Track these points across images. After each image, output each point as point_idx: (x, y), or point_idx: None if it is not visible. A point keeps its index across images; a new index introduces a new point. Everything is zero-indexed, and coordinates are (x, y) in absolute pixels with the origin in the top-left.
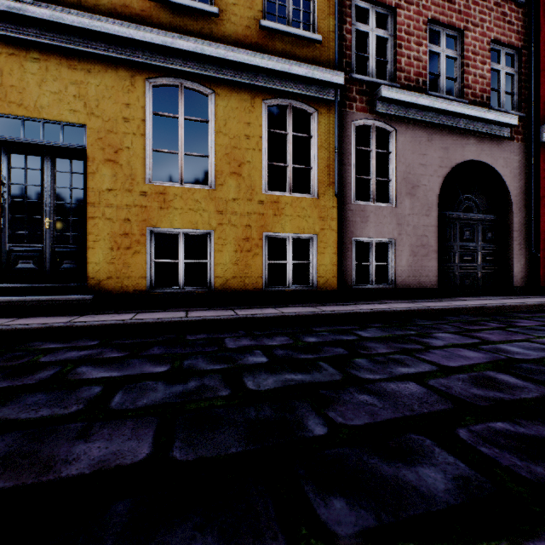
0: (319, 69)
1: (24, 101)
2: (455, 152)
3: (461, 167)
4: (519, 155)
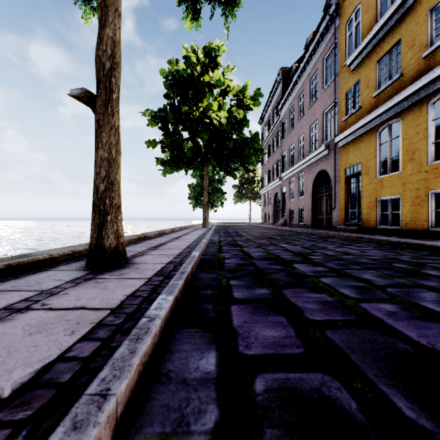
0: None
1: (349, 162)
2: None
3: None
4: None
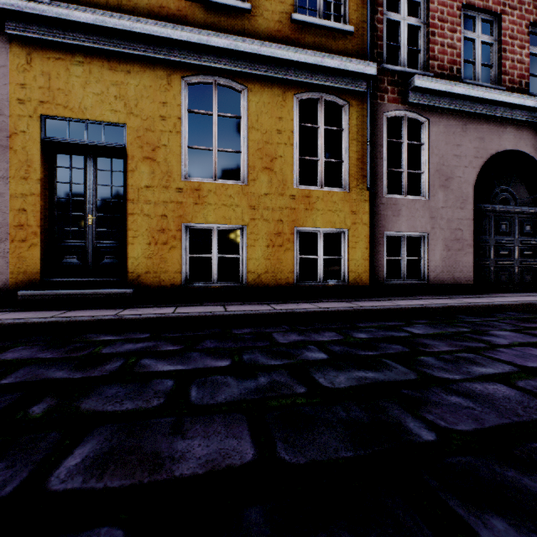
0: (352, 60)
1: (69, 103)
2: (491, 141)
3: (496, 157)
4: None
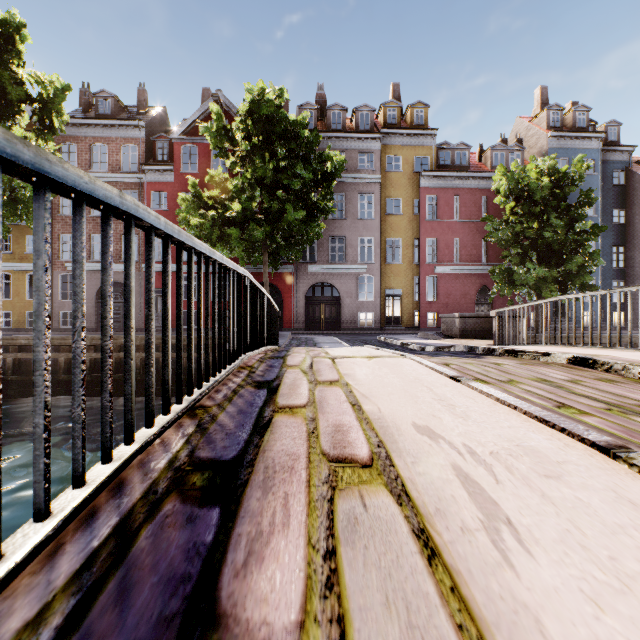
0: None
1: None
2: None
3: (115, 282)
4: (137, 276)
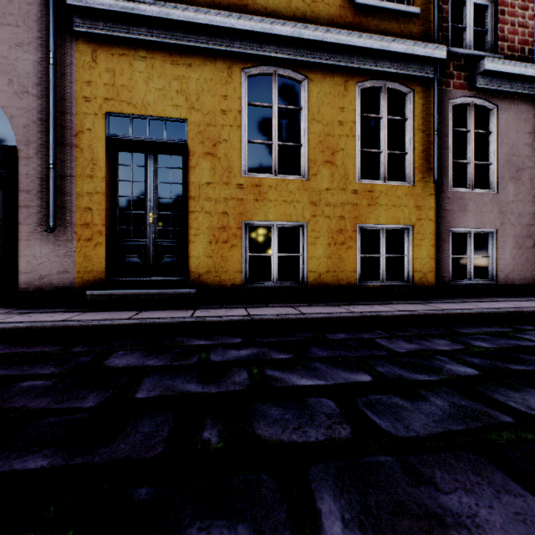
0: (419, 44)
1: (132, 99)
2: None
3: None
4: None
